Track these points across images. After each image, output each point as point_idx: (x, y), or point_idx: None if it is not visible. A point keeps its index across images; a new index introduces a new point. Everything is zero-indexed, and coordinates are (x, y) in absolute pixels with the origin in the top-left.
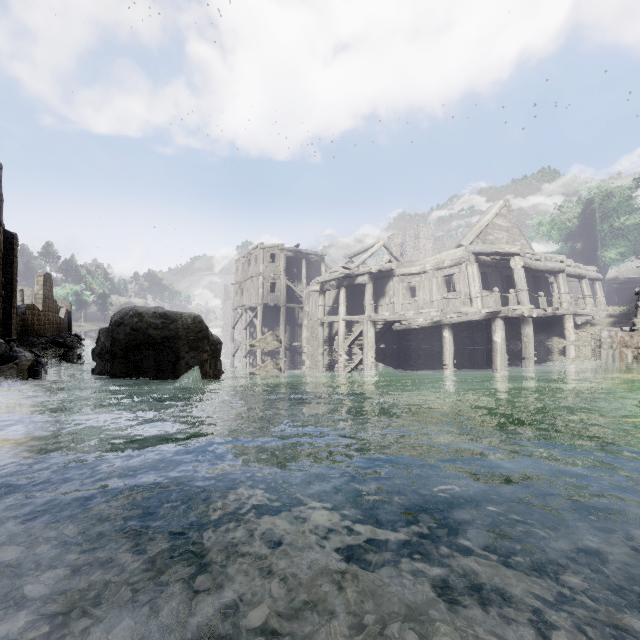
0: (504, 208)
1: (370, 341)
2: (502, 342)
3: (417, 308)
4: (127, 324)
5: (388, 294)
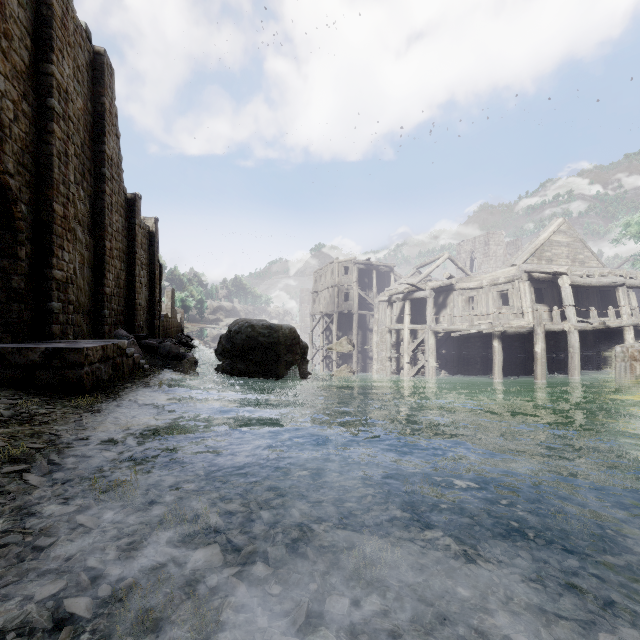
0: (564, 225)
1: (431, 347)
2: (542, 352)
3: (471, 321)
4: (243, 333)
5: (449, 306)
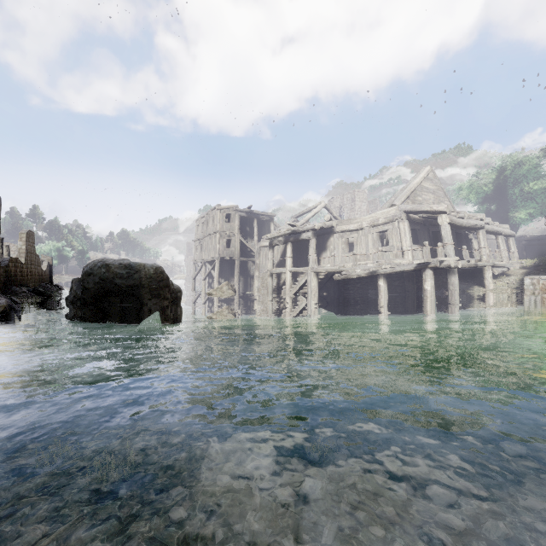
0: (431, 173)
1: (313, 290)
2: (432, 290)
3: (355, 260)
4: (96, 274)
5: (329, 248)
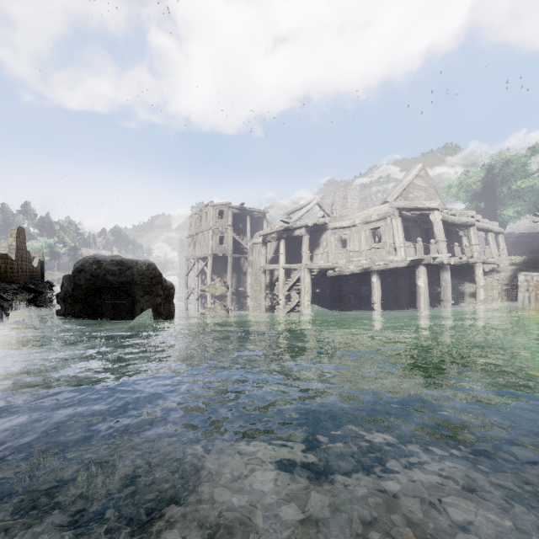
0: (422, 170)
1: (307, 286)
2: (425, 286)
3: (348, 257)
4: (87, 271)
5: (322, 245)
